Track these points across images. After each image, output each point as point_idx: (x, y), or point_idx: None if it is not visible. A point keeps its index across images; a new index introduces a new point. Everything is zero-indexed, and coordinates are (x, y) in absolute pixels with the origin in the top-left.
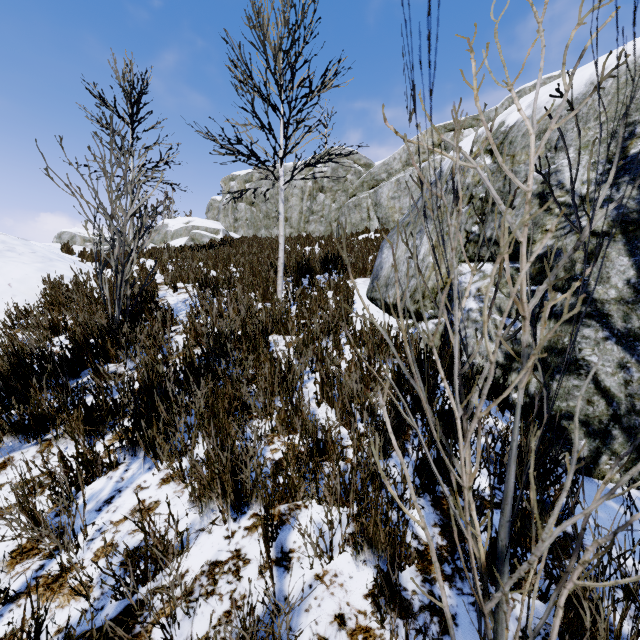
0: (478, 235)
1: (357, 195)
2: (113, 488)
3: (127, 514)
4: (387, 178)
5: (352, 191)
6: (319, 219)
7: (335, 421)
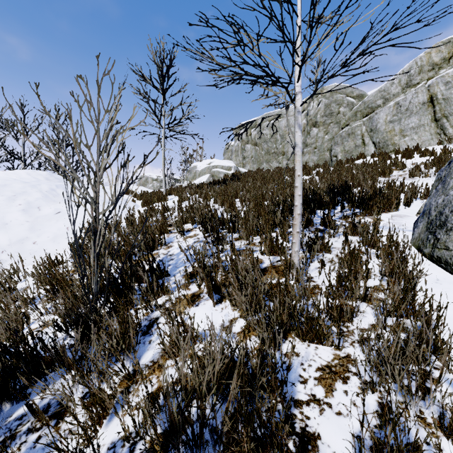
0: None
1: (350, 125)
2: None
3: None
4: (383, 104)
5: (344, 122)
6: (312, 150)
7: None
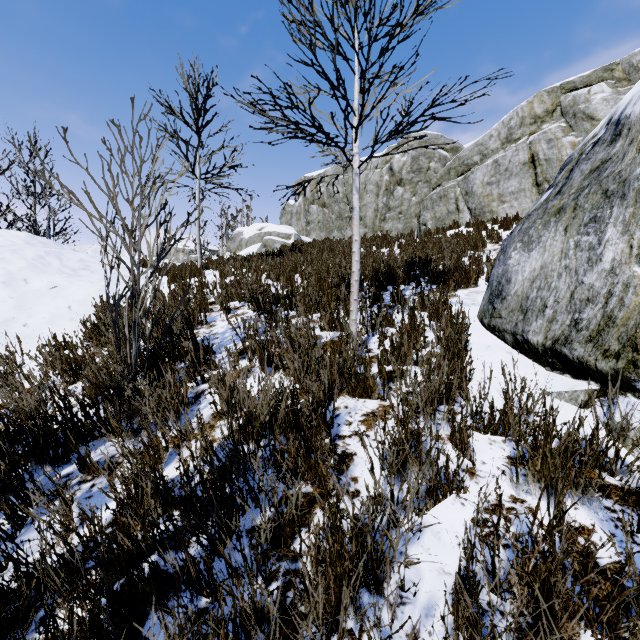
0: None
1: (442, 185)
2: None
3: None
4: (481, 161)
5: (436, 181)
6: (397, 216)
7: None
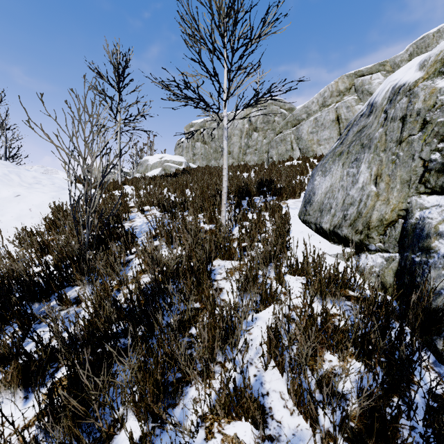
0: (441, 163)
1: (282, 132)
2: None
3: None
4: (306, 118)
5: (279, 129)
6: (253, 151)
7: (288, 400)
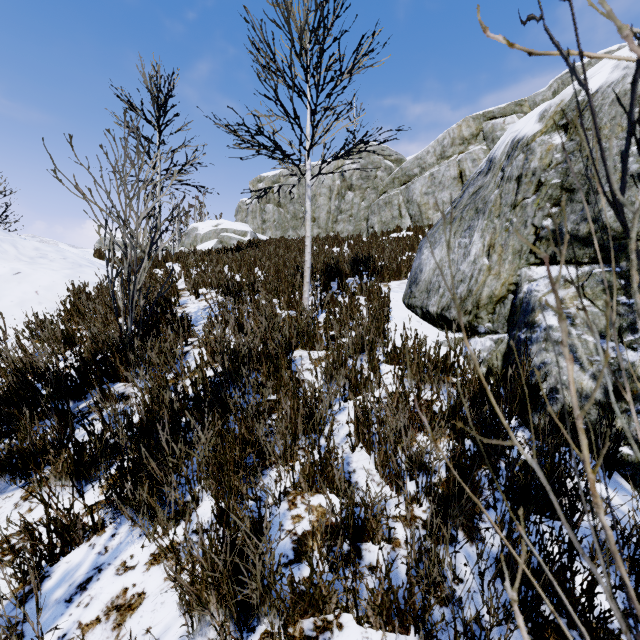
0: (552, 231)
1: (387, 192)
2: (93, 564)
3: (101, 612)
4: (420, 173)
5: (382, 188)
6: (348, 218)
7: (375, 475)
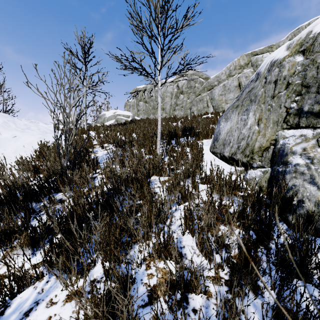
0: (297, 109)
1: (201, 94)
2: (34, 299)
3: None
4: (218, 84)
5: (198, 92)
6: (180, 108)
7: (196, 249)
